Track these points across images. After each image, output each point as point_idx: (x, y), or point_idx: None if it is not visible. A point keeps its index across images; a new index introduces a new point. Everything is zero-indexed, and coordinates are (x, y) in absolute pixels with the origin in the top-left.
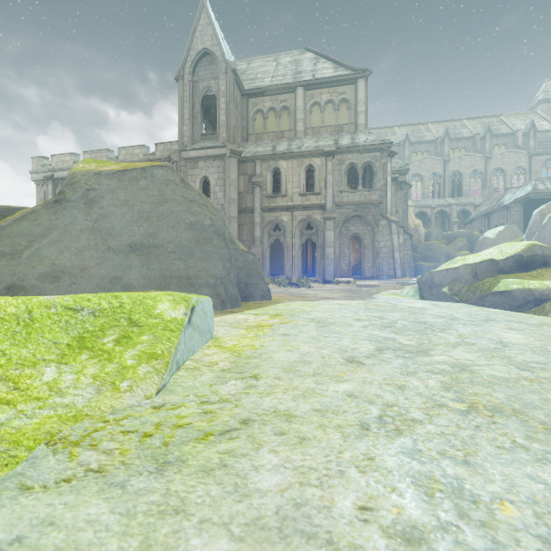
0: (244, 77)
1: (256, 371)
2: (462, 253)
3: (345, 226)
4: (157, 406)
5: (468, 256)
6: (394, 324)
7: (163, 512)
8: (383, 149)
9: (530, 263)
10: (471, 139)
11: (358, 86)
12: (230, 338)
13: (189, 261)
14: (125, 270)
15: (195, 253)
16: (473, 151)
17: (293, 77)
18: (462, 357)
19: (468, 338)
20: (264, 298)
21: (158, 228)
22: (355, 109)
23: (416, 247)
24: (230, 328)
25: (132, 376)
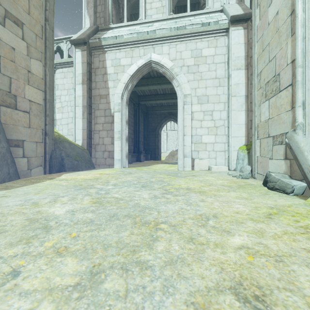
0: None
1: None
2: None
3: None
4: None
5: None
6: None
7: (254, 202)
8: None
9: None
10: None
11: None
12: None
13: None
14: None
15: None
16: None
17: None
18: None
19: None
20: None
21: None
22: None
23: None
24: None
25: None
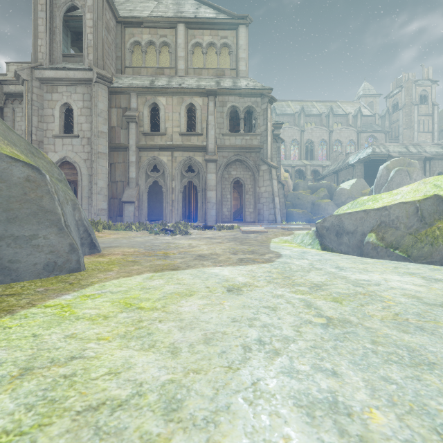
0: (122, 7)
1: None
2: (325, 201)
3: (227, 170)
4: None
5: (379, 195)
6: None
7: None
8: (264, 94)
9: None
10: (319, 116)
11: (239, 32)
12: None
13: None
14: None
15: None
16: (320, 125)
17: (174, 14)
18: None
19: None
20: (56, 269)
21: None
22: (236, 55)
23: (286, 196)
24: None
25: None
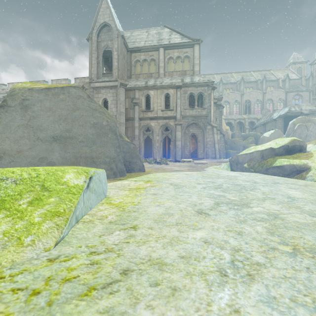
0: (129, 40)
1: (134, 222)
2: (252, 145)
3: (187, 129)
4: (53, 259)
5: (258, 146)
6: (221, 186)
7: None
8: (209, 85)
9: (293, 149)
10: (255, 82)
11: (195, 49)
12: (117, 197)
13: (93, 147)
14: (49, 153)
15: (96, 142)
16: (256, 89)
17: (157, 42)
18: (271, 208)
19: (269, 195)
20: (140, 170)
21: (72, 126)
22: (193, 62)
23: (226, 141)
24: (118, 190)
25: (36, 232)
